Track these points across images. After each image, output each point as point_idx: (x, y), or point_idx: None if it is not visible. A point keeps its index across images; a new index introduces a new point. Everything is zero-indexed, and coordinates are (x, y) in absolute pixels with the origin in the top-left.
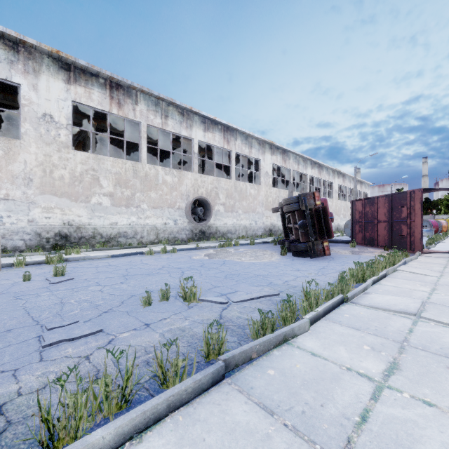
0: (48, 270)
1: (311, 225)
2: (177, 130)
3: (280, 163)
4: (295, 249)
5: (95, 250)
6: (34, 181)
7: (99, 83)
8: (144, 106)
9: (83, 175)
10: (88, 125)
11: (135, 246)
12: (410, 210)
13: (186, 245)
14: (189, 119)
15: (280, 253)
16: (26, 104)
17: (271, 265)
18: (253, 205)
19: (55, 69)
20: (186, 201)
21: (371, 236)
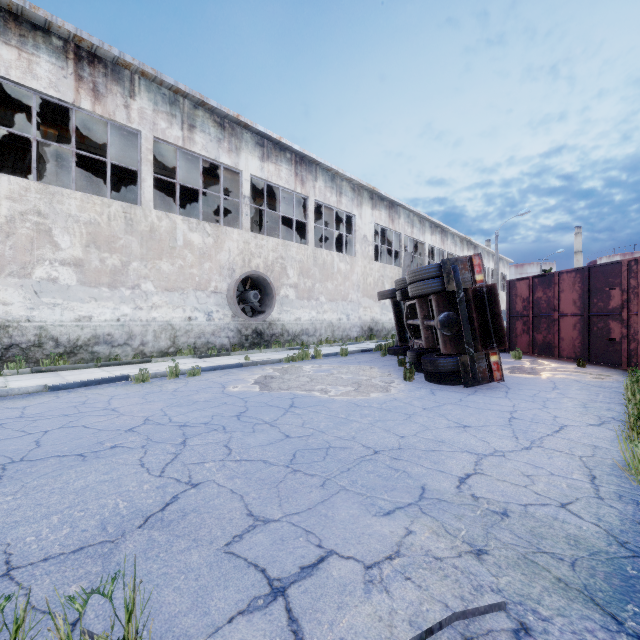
0: None
1: (468, 322)
2: (213, 154)
3: (386, 222)
4: (432, 368)
5: (37, 370)
6: None
7: (52, 47)
8: (148, 102)
9: (15, 222)
10: (39, 134)
11: (126, 361)
12: (627, 294)
13: (228, 358)
14: (235, 136)
15: (400, 375)
16: None
17: (397, 410)
18: (344, 288)
19: None
20: (228, 280)
21: (546, 340)
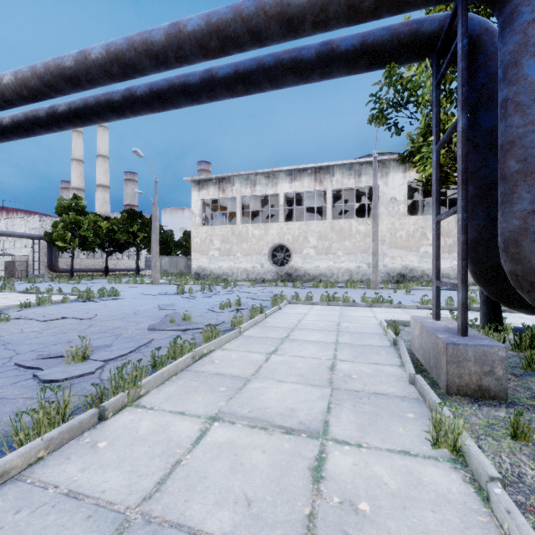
0: (400, 291)
1: None
2: None
3: None
4: None
5: (423, 286)
6: (385, 241)
7: None
8: None
9: (414, 232)
10: (416, 191)
11: None
12: None
13: None
14: None
15: None
16: (381, 196)
17: None
18: None
19: (397, 167)
20: None
21: None
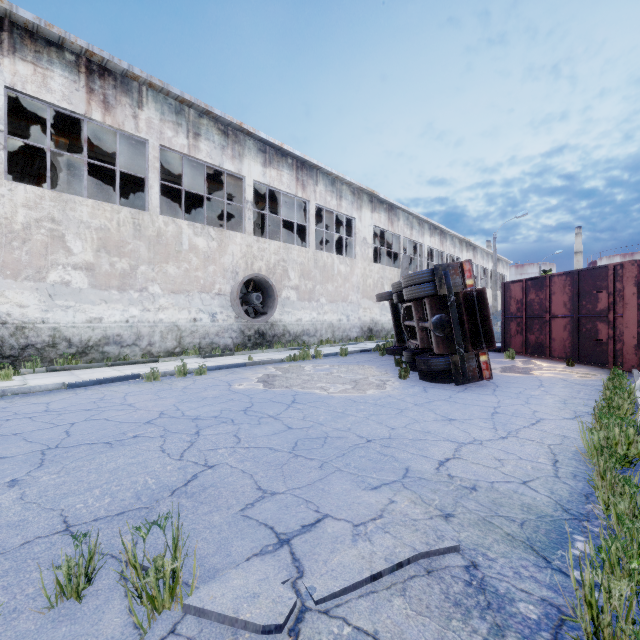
0: None
1: (458, 324)
2: (217, 161)
3: (385, 225)
4: (425, 367)
5: (52, 369)
6: None
7: (65, 61)
8: (156, 112)
9: (31, 228)
10: (51, 143)
11: (135, 361)
12: (614, 297)
13: (232, 358)
14: (238, 143)
15: (396, 373)
16: None
17: (390, 406)
18: (344, 290)
19: None
20: (232, 282)
21: (539, 341)
